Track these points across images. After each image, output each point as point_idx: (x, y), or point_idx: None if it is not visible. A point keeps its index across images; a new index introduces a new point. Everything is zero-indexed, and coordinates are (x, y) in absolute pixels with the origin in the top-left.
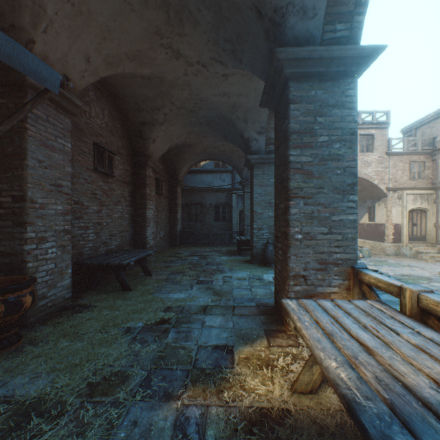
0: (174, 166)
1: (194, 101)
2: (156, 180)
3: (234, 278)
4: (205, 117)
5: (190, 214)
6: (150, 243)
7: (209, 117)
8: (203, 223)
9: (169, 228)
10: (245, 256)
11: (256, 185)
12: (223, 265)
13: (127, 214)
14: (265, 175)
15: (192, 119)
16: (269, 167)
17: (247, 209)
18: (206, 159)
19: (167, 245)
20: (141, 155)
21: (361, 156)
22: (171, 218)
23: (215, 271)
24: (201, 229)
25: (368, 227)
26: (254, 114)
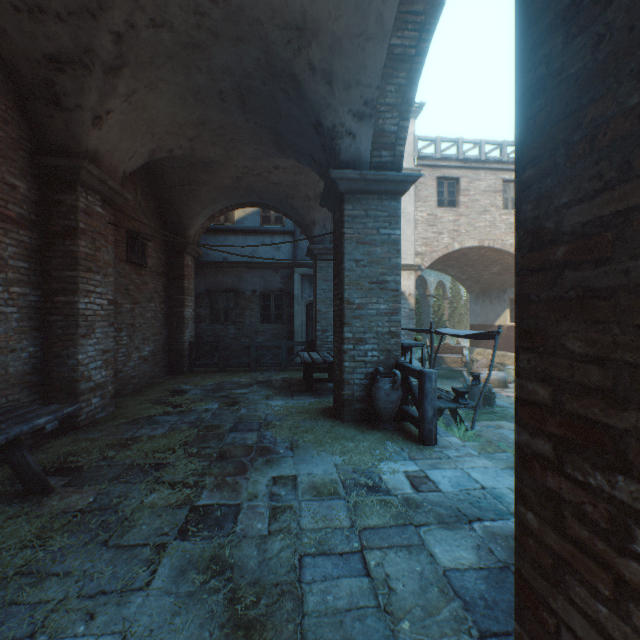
0: (178, 212)
1: (194, 1)
2: (128, 233)
3: (302, 486)
4: (231, 72)
5: (214, 310)
6: (92, 378)
7: (240, 75)
8: (239, 325)
9: (167, 337)
10: (322, 397)
11: (351, 241)
12: (273, 430)
13: (11, 306)
14: (369, 219)
15: (198, 76)
16: (378, 201)
17: (323, 300)
18: (244, 204)
19: (161, 371)
20: (64, 154)
21: (506, 215)
22: (172, 316)
23: (252, 454)
24: (235, 337)
25: (510, 332)
26: (349, 60)
